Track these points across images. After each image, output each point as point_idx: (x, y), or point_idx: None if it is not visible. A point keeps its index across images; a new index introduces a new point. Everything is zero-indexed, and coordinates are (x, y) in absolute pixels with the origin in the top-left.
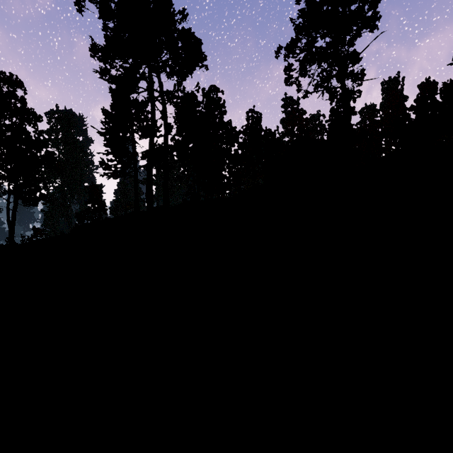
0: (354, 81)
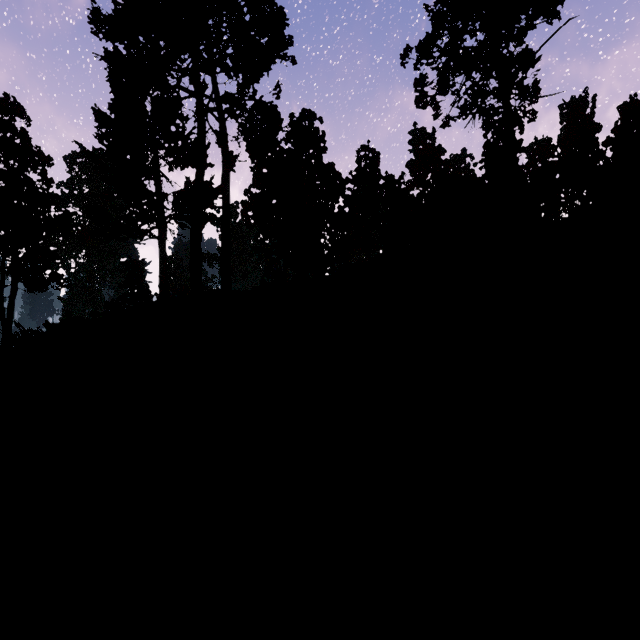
0: (523, 100)
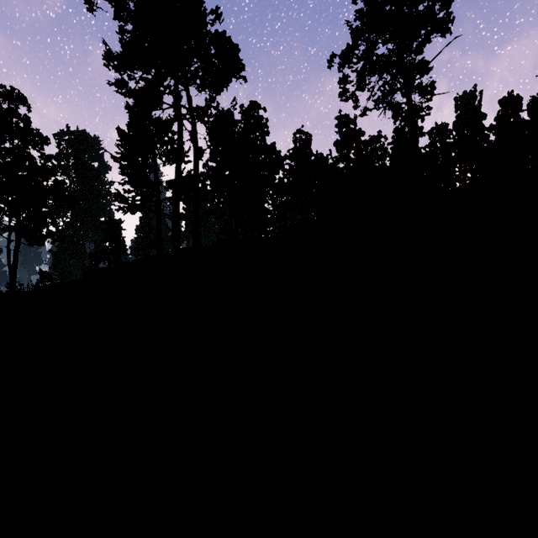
0: (423, 96)
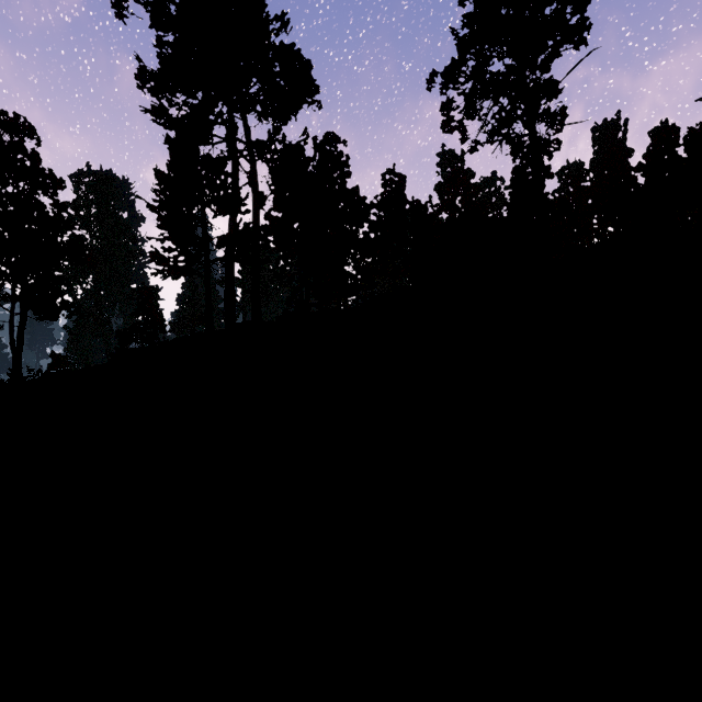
0: (550, 126)
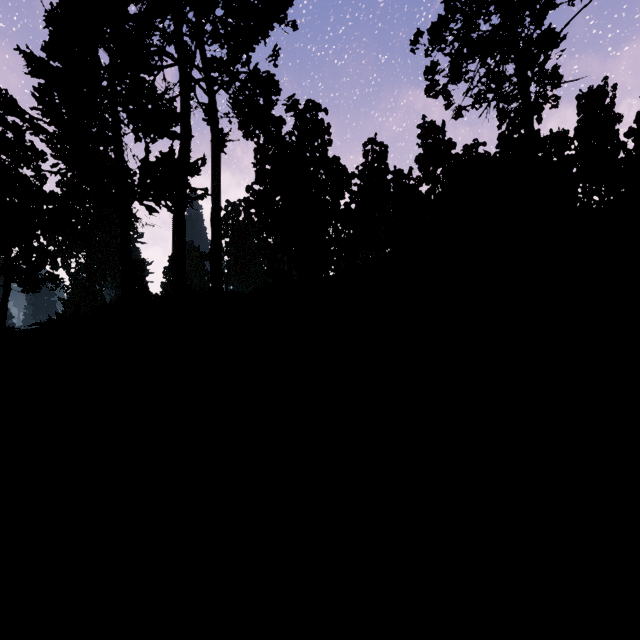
0: (542, 87)
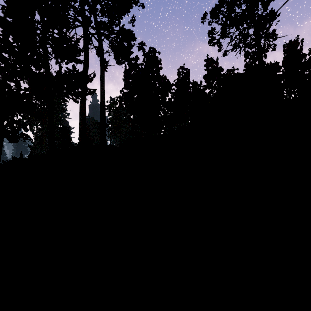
0: (267, 40)
